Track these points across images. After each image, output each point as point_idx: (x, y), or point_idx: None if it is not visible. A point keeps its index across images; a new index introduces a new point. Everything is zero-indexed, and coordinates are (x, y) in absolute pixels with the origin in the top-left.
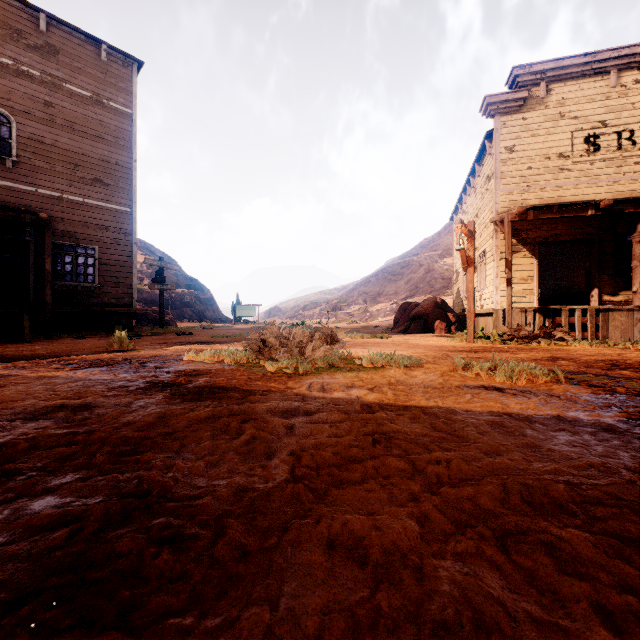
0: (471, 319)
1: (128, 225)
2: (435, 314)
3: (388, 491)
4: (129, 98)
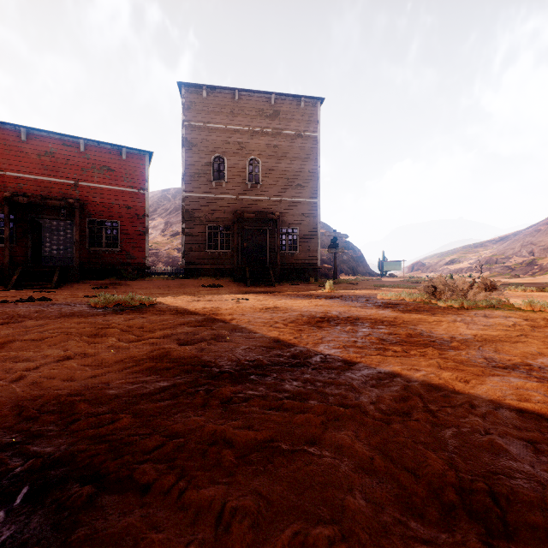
0: None
1: (315, 211)
2: None
3: (527, 346)
4: (315, 126)
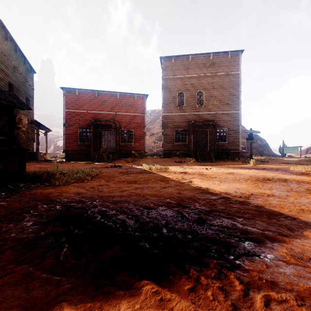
0: None
1: (237, 118)
2: None
3: None
4: (238, 67)
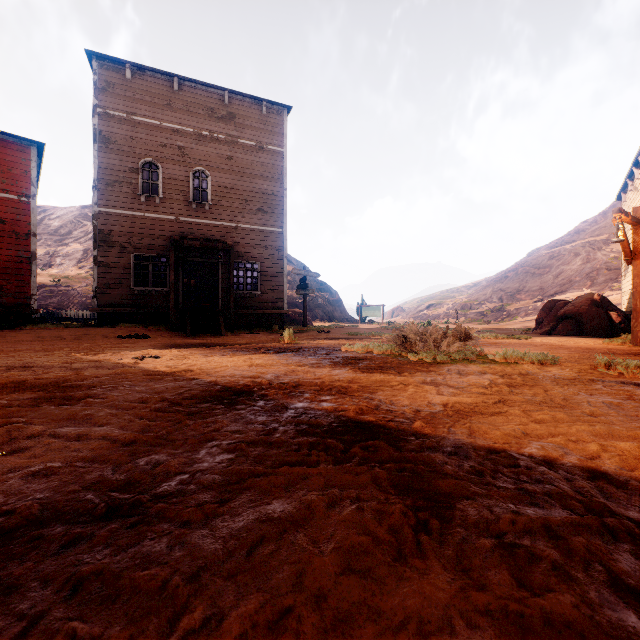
0: (637, 319)
1: (280, 243)
2: (591, 313)
3: (508, 420)
4: (281, 139)
